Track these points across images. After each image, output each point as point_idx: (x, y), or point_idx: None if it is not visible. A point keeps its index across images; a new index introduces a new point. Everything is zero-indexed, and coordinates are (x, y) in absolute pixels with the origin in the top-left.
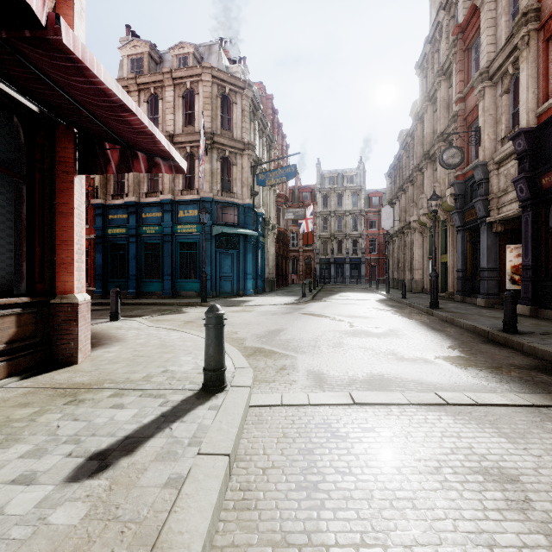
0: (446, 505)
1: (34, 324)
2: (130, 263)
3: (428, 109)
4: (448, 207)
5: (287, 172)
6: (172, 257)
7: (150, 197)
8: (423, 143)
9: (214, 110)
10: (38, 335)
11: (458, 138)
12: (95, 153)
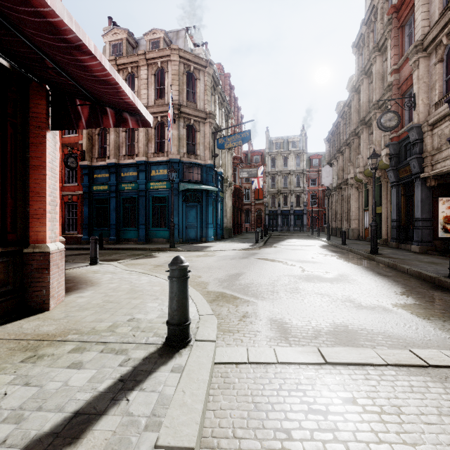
0: None
1: (6, 273)
2: (111, 214)
3: (364, 82)
4: (383, 165)
5: (243, 136)
6: (145, 209)
7: (128, 159)
8: (359, 111)
9: (181, 85)
10: (9, 284)
11: (393, 105)
12: (66, 109)
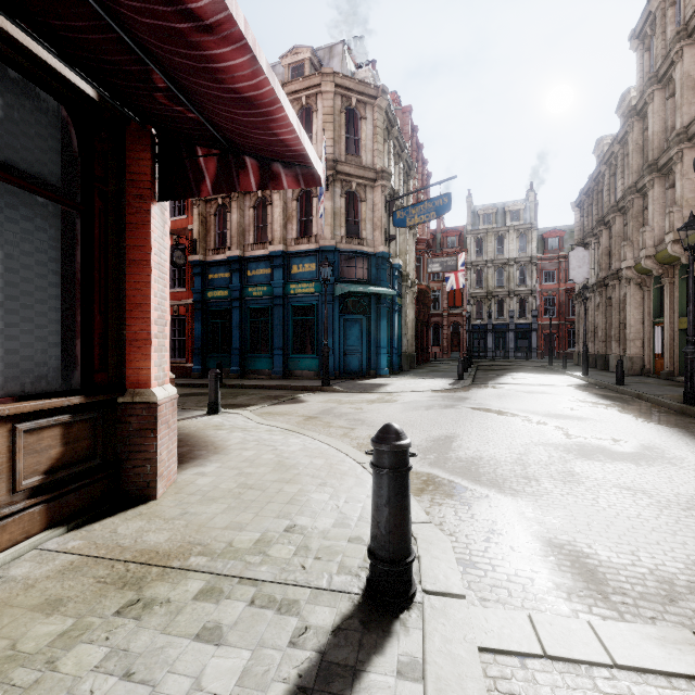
0: None
1: (92, 438)
2: (233, 334)
3: (655, 97)
4: None
5: (437, 205)
6: (283, 325)
7: (257, 250)
8: (644, 150)
9: (337, 130)
10: (97, 455)
11: None
12: (182, 165)
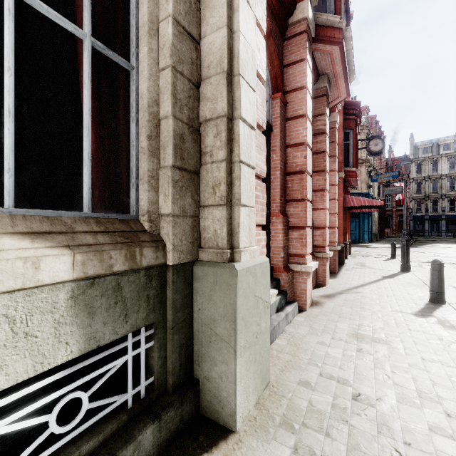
0: None
1: None
2: None
3: None
4: None
5: (392, 174)
6: None
7: None
8: None
9: None
10: None
11: None
12: None
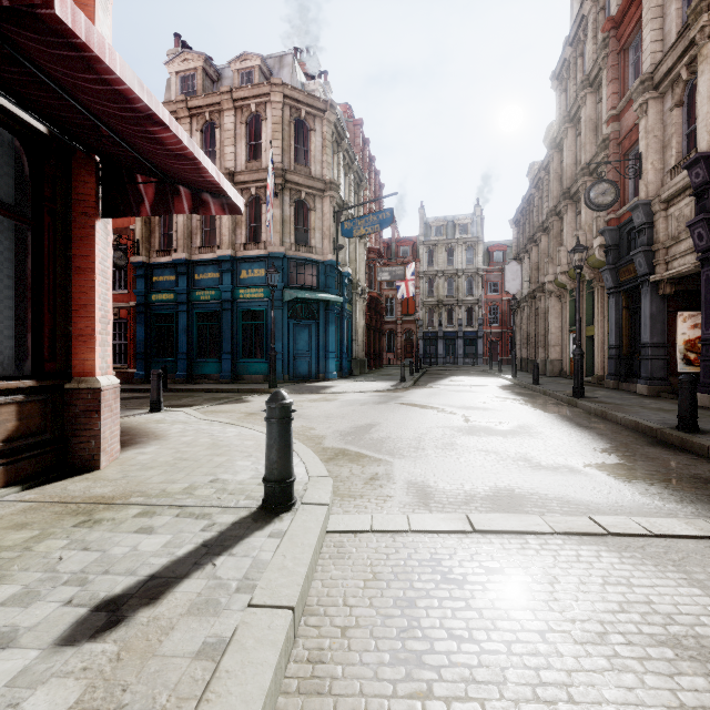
0: (620, 698)
1: (43, 416)
2: (180, 338)
3: (568, 133)
4: (597, 262)
5: (381, 218)
6: (232, 330)
7: (205, 254)
8: (562, 178)
9: (286, 140)
10: (47, 431)
11: (610, 170)
12: (123, 188)
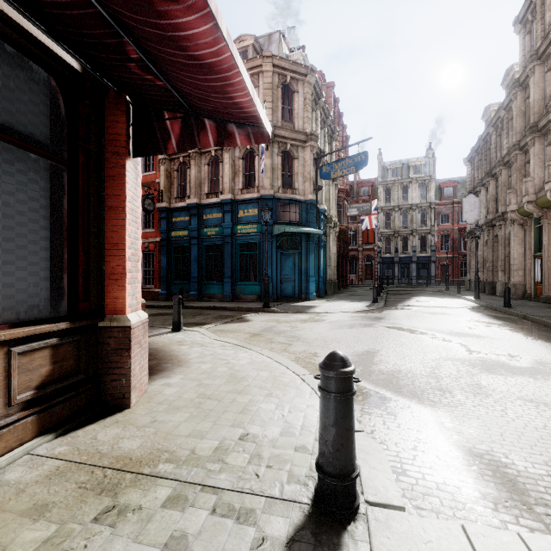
0: None
1: (77, 357)
2: (192, 265)
3: (535, 71)
4: None
5: (356, 161)
6: (232, 259)
7: (211, 198)
8: (526, 114)
9: (274, 102)
10: (81, 371)
11: None
12: (151, 126)
